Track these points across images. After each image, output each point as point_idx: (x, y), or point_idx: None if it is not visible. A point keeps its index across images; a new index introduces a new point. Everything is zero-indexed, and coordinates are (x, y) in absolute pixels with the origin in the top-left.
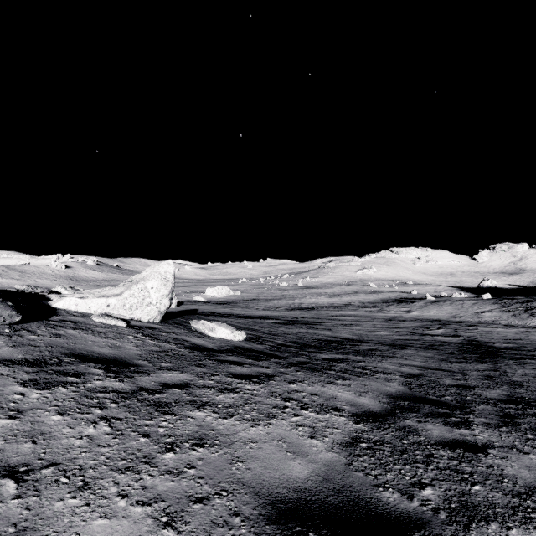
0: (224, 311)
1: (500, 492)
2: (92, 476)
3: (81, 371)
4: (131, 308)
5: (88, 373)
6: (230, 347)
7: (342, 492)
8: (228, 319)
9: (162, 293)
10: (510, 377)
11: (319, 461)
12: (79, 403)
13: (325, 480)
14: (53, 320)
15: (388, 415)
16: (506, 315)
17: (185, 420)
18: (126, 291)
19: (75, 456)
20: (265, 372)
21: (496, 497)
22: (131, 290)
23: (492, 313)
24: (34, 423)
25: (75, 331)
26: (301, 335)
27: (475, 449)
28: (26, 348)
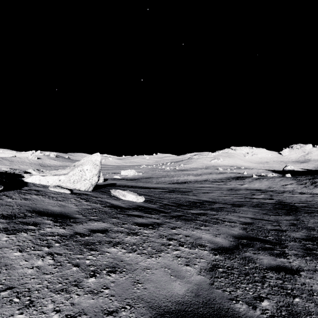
0: (131, 184)
1: (312, 302)
2: (36, 296)
3: (38, 222)
4: (74, 182)
5: (42, 223)
6: (135, 206)
7: (209, 304)
8: (134, 189)
9: (93, 173)
10: (306, 224)
11: (192, 281)
12: (34, 243)
13: (196, 295)
14: (24, 189)
15: (234, 249)
16: (300, 186)
17: (104, 254)
18: (70, 172)
19: (26, 281)
20: (157, 221)
21: (310, 306)
22: (73, 171)
23: (292, 185)
24: (1, 258)
25: (37, 196)
26: (178, 198)
27: (292, 272)
28: (3, 207)
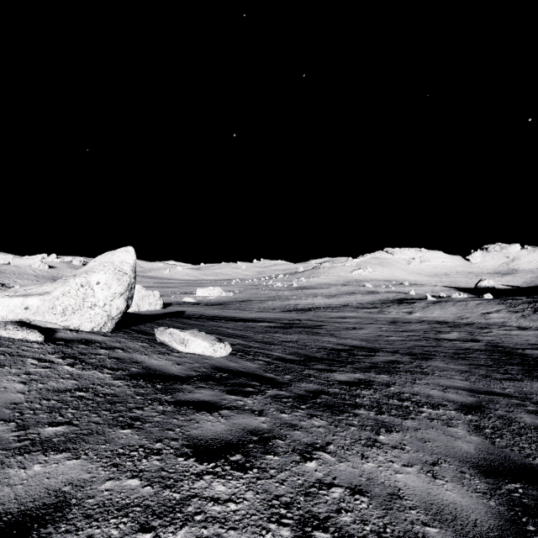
0: (213, 314)
1: None
2: None
3: None
4: (65, 312)
5: None
6: (206, 370)
7: None
8: (215, 323)
9: (114, 291)
10: None
11: None
12: None
13: None
14: None
15: None
16: (514, 316)
17: None
18: (57, 288)
19: None
20: (258, 427)
21: None
22: (65, 286)
23: (500, 314)
24: None
25: None
26: (301, 343)
27: None
28: None
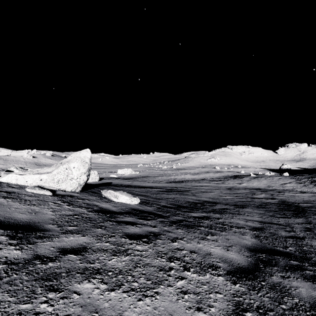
0: (128, 184)
1: None
2: None
3: None
4: (58, 182)
5: None
6: (128, 210)
7: None
8: (129, 188)
9: (81, 171)
10: None
11: None
12: None
13: None
14: None
15: (255, 271)
16: (299, 185)
17: (69, 299)
18: (55, 170)
19: None
20: (153, 231)
21: None
22: (58, 169)
23: (291, 184)
24: None
25: (5, 199)
26: (176, 199)
27: None
28: None
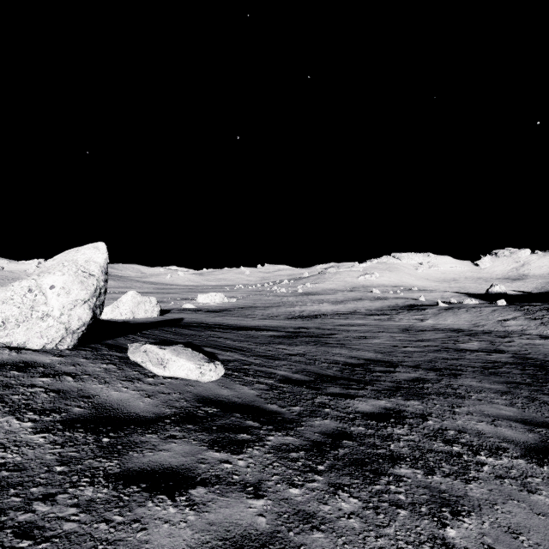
0: (213, 321)
1: None
2: None
3: None
4: (6, 325)
5: None
6: (186, 405)
7: None
8: (213, 332)
9: (75, 297)
10: None
11: None
12: None
13: None
14: None
15: None
16: (533, 323)
17: None
18: None
19: None
20: (250, 529)
21: None
22: (6, 290)
23: (517, 321)
24: None
25: None
26: (310, 356)
27: None
28: None
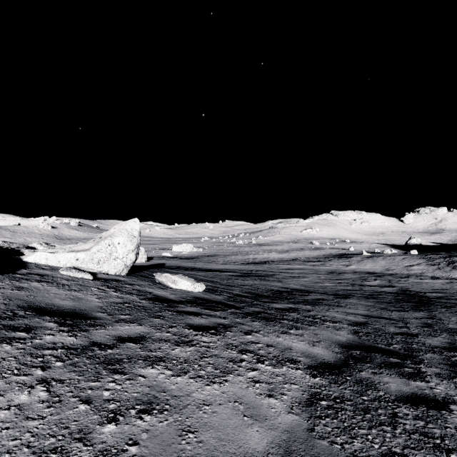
0: (187, 265)
1: None
2: None
3: (34, 325)
4: (99, 262)
5: (40, 328)
6: (190, 298)
7: None
8: (190, 272)
9: (129, 248)
10: (446, 324)
11: (279, 426)
12: (20, 362)
13: (287, 453)
14: (20, 273)
15: (343, 367)
16: (431, 268)
17: (135, 380)
18: (94, 247)
19: None
20: (222, 322)
21: None
22: (99, 245)
23: (420, 267)
24: None
25: (40, 283)
26: (255, 286)
27: (437, 405)
28: None
